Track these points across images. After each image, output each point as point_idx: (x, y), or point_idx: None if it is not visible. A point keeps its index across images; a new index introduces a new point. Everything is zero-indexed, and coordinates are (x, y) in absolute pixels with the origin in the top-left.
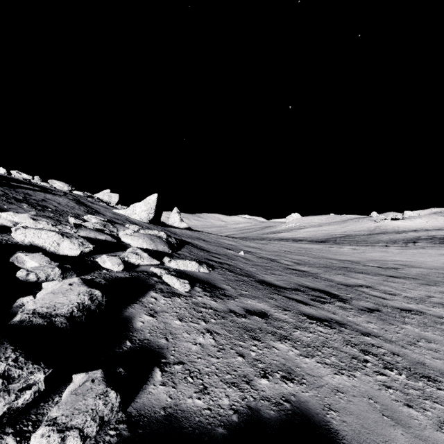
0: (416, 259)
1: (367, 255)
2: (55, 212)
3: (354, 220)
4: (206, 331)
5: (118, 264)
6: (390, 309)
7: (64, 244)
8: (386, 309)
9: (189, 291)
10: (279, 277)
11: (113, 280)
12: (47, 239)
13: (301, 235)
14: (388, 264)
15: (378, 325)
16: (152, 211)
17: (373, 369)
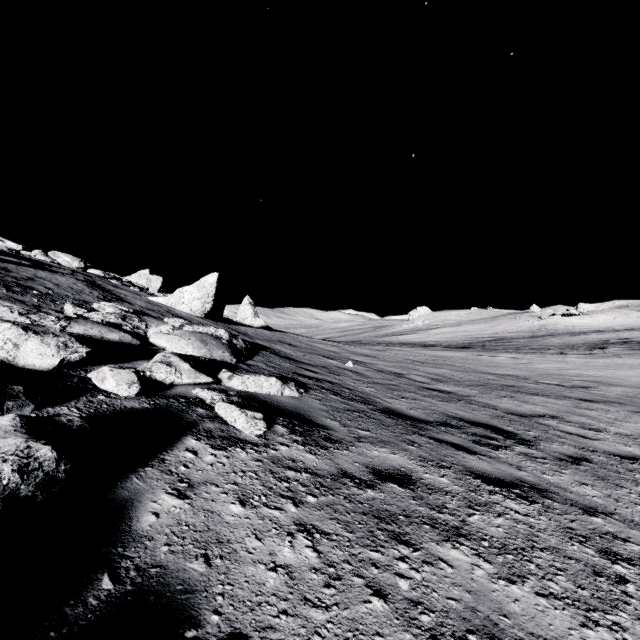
0: (612, 372)
1: (537, 367)
2: (43, 297)
3: (508, 317)
4: (297, 527)
5: (129, 384)
6: (605, 457)
7: (27, 346)
8: (597, 456)
9: (264, 433)
10: (415, 403)
11: (113, 415)
12: None
13: (432, 338)
14: (573, 381)
15: (598, 488)
16: (209, 300)
17: None
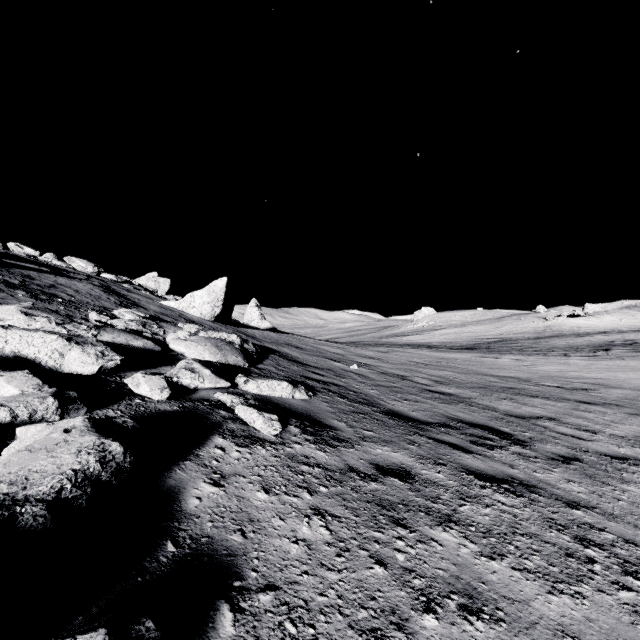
0: (614, 375)
1: (539, 369)
2: (68, 304)
3: (513, 318)
4: (313, 511)
5: (160, 389)
6: (596, 457)
7: (71, 355)
8: (588, 456)
9: (280, 433)
10: (416, 405)
11: (151, 417)
12: (43, 347)
13: (436, 339)
14: (574, 383)
15: (585, 485)
16: (218, 304)
17: (607, 577)
